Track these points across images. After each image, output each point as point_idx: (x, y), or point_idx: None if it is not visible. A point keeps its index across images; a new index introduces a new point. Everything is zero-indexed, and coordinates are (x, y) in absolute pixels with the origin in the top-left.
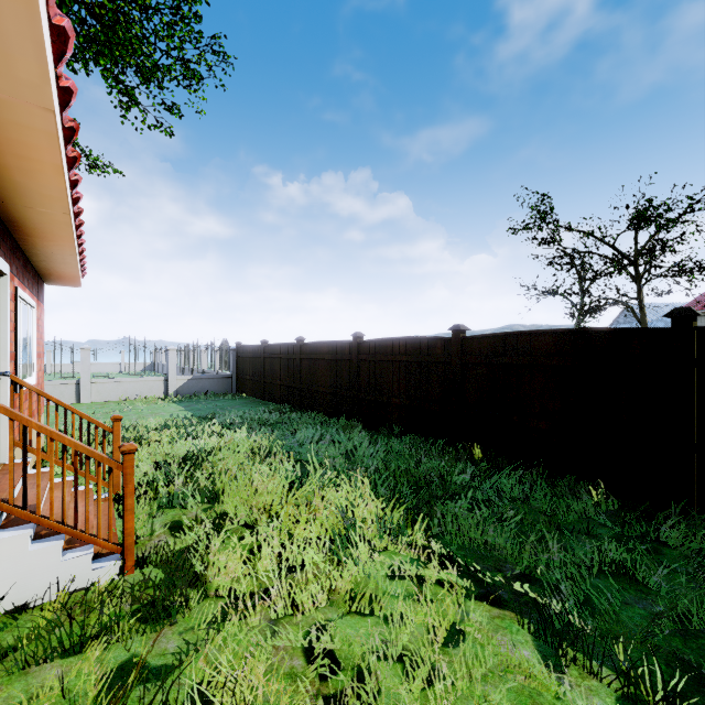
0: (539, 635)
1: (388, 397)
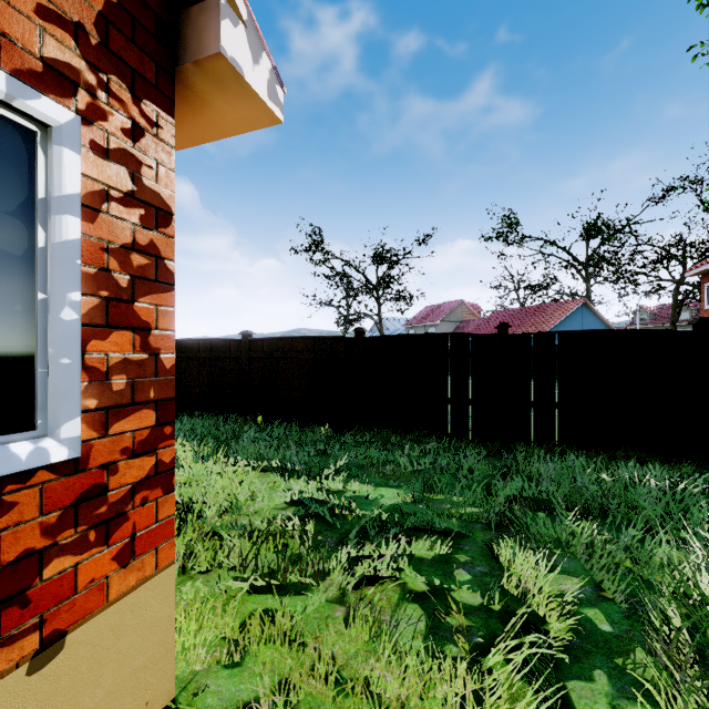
0: (281, 474)
1: (189, 387)
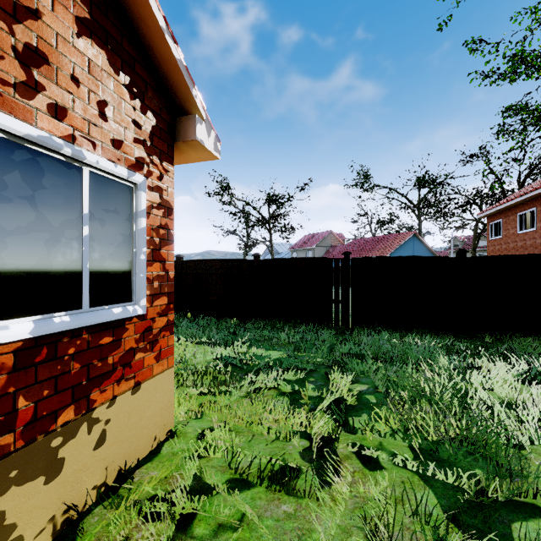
0: (208, 345)
1: None
